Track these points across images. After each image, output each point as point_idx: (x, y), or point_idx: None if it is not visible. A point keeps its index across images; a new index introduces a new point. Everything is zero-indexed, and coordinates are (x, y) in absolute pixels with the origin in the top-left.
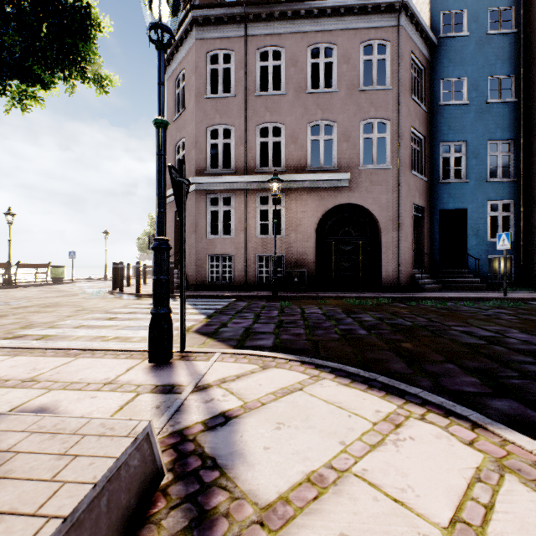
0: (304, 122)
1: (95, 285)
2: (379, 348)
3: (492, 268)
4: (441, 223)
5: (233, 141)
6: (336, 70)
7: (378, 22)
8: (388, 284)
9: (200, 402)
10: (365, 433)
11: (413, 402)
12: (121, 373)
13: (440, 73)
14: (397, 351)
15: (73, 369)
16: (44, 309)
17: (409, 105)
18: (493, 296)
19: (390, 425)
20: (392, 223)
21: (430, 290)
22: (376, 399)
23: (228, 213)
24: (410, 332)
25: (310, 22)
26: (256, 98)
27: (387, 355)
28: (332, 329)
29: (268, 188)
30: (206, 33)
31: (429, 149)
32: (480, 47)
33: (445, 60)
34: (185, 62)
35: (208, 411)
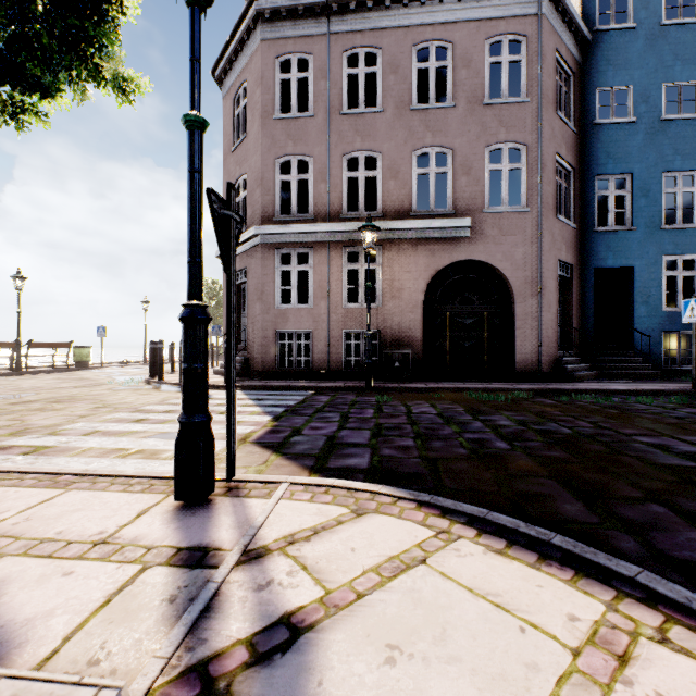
0: (408, 150)
1: (130, 370)
2: (534, 474)
3: (669, 349)
4: (597, 286)
5: (311, 176)
6: (451, 78)
7: (511, 9)
8: (524, 371)
9: (248, 589)
10: (564, 679)
11: (631, 595)
12: (126, 520)
13: (596, 80)
14: (562, 479)
15: (53, 513)
16: (52, 405)
17: (553, 123)
18: (676, 388)
19: (607, 656)
20: (530, 286)
21: (583, 379)
22: (561, 586)
23: (304, 276)
24: (573, 444)
25: (416, 12)
26: (342, 118)
27: (549, 486)
28: (456, 439)
29: (358, 239)
30: (275, 32)
31: (579, 185)
32: (651, 43)
33: (602, 62)
34: (247, 72)
35: (261, 612)
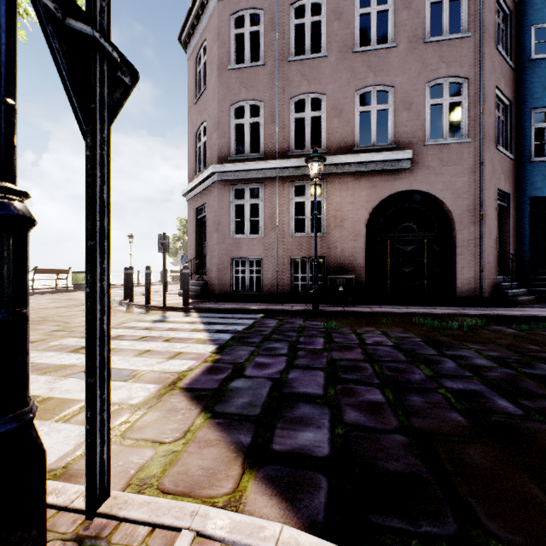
0: (351, 89)
1: (115, 292)
2: None
3: None
4: (532, 215)
5: (261, 119)
6: (392, 20)
7: None
8: (464, 295)
9: None
10: None
11: None
12: None
13: (532, 17)
14: None
15: None
16: None
17: (493, 57)
18: None
19: None
20: (470, 214)
21: (524, 303)
22: None
23: (258, 213)
24: None
25: None
26: (290, 64)
27: None
28: (437, 392)
29: (305, 174)
30: None
31: (515, 119)
32: None
33: (538, 0)
34: (206, 32)
35: None
